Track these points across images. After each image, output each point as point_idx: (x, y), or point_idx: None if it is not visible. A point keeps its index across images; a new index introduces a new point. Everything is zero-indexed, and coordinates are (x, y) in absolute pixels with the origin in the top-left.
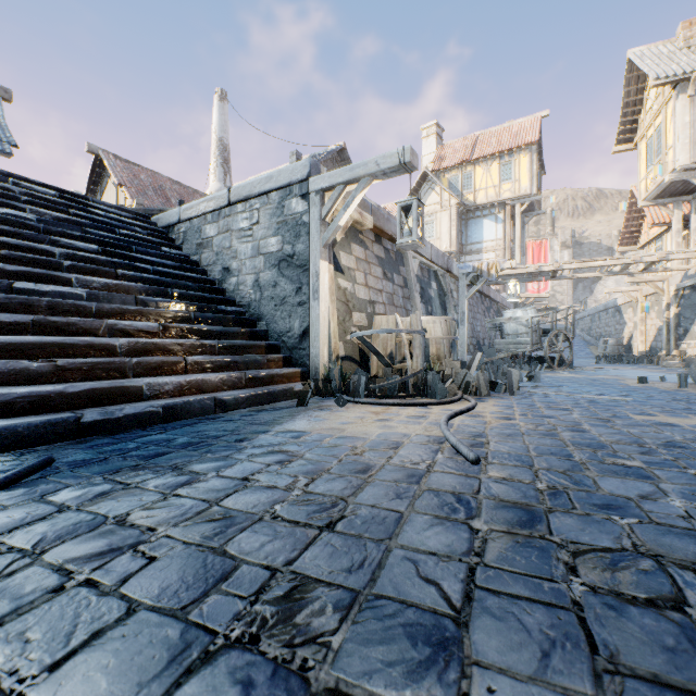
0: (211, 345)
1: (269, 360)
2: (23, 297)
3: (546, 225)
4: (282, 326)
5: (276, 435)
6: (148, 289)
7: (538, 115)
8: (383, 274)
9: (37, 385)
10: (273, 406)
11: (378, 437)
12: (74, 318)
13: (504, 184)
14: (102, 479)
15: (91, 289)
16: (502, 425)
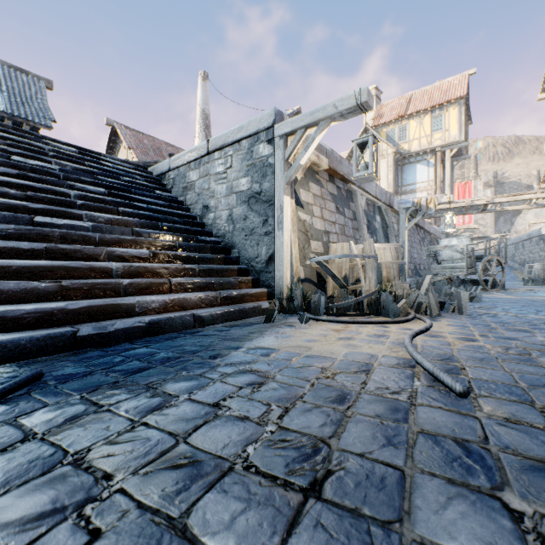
0: (192, 268)
1: (240, 282)
2: (40, 228)
3: (470, 168)
4: (251, 253)
5: (247, 352)
6: (142, 223)
7: (466, 74)
8: (336, 209)
9: (44, 302)
10: (244, 321)
11: (346, 358)
12: (80, 245)
13: (435, 133)
14: (79, 397)
15: (97, 223)
16: (469, 347)
